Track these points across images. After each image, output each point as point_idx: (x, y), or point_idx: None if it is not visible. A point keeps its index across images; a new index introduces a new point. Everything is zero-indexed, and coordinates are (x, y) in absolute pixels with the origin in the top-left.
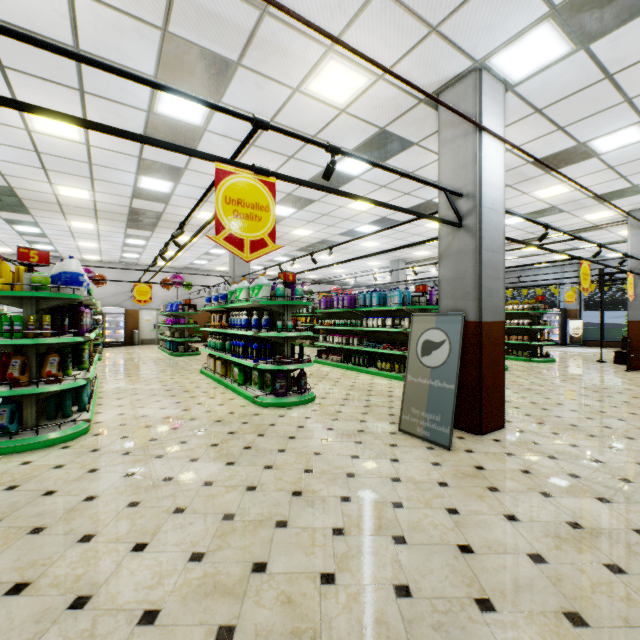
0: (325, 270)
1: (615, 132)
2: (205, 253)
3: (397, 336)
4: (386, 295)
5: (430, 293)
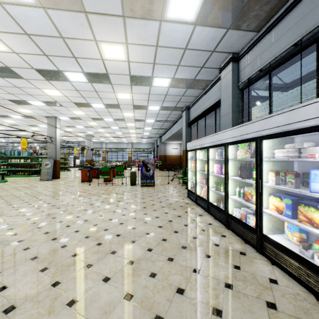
0: None
1: (79, 126)
2: None
3: (25, 164)
4: (20, 152)
5: (38, 152)
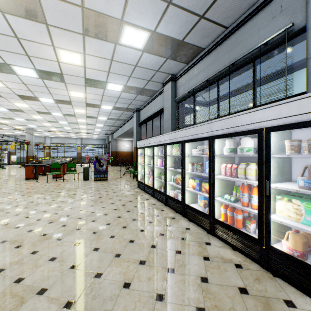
0: None
1: (19, 118)
2: None
3: None
4: None
5: None
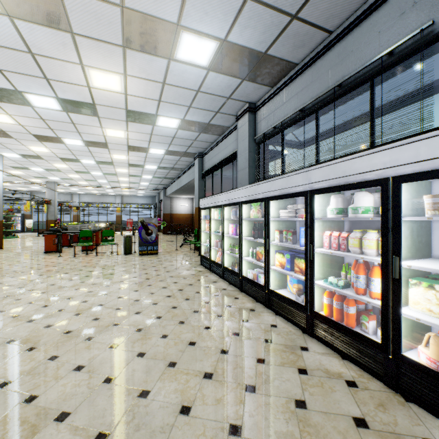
0: None
1: (37, 168)
2: None
3: None
4: None
5: None
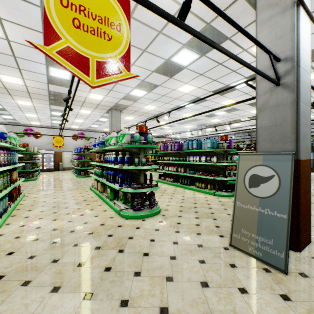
0: (161, 130)
1: None
2: (96, 120)
3: (208, 167)
4: (201, 142)
5: (230, 141)
